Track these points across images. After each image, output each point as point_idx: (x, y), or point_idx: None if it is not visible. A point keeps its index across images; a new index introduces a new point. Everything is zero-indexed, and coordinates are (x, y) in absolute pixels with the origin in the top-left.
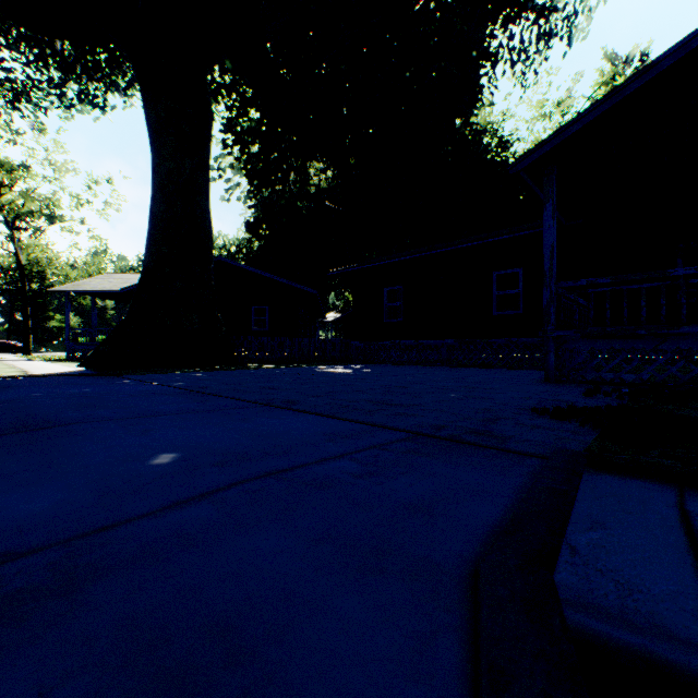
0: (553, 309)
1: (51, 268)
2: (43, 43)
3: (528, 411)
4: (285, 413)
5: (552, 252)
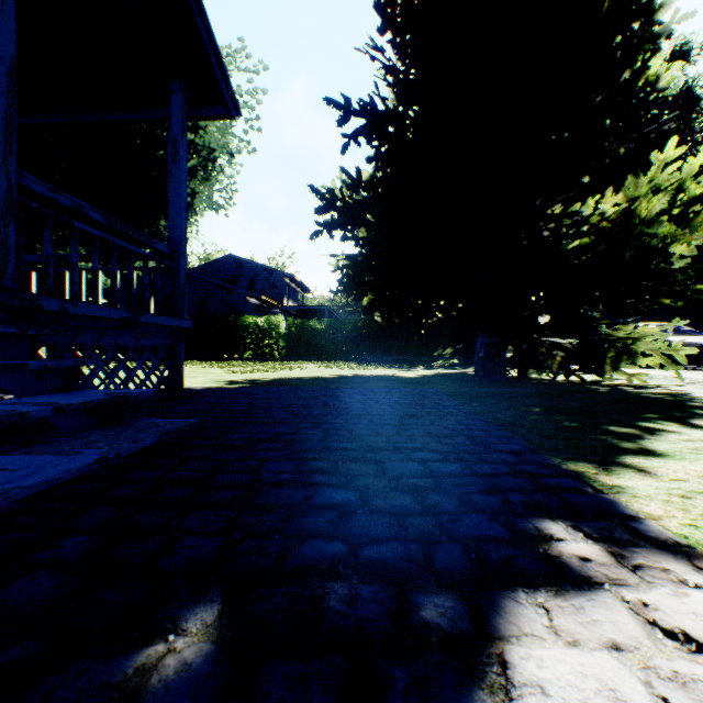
0: None
1: None
2: None
3: None
4: None
5: None
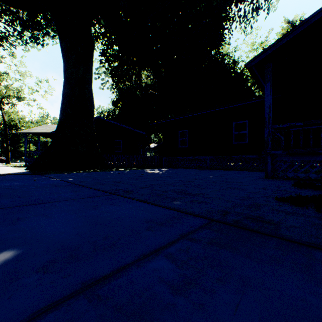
0: (270, 139)
1: (21, 123)
2: (13, 13)
3: (272, 199)
4: (122, 201)
5: (269, 109)
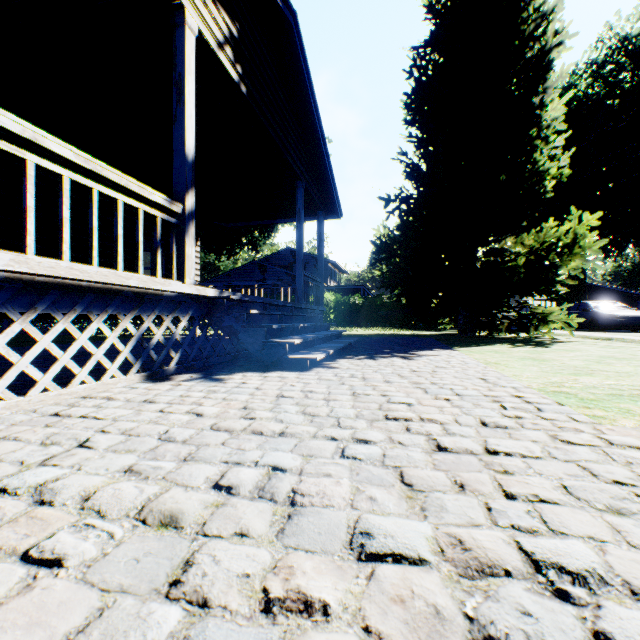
0: None
1: None
2: None
3: None
4: None
5: None
